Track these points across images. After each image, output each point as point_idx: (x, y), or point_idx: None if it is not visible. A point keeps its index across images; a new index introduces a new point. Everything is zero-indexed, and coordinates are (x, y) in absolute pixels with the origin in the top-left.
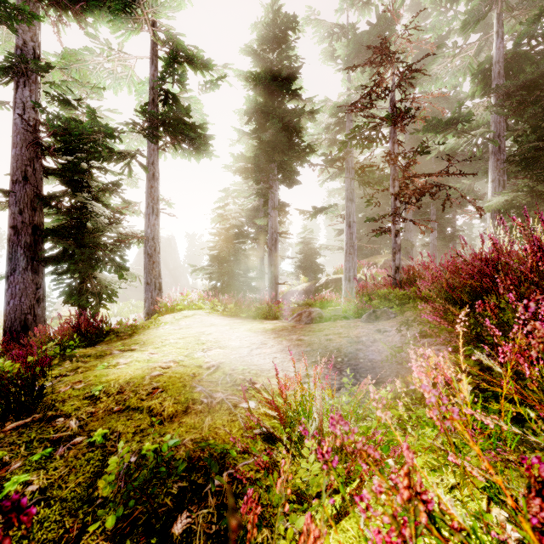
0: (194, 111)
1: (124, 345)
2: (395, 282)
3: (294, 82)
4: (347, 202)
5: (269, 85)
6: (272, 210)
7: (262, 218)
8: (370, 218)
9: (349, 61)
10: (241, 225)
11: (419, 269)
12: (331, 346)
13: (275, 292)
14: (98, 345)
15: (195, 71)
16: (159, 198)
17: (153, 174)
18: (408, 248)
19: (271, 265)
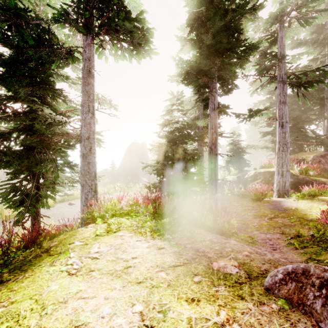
0: (134, 11)
1: None
2: None
3: None
4: (279, 105)
5: None
6: (212, 111)
7: (202, 120)
8: None
9: None
10: (184, 128)
11: None
12: None
13: (215, 188)
14: None
15: None
16: (95, 96)
17: (88, 71)
18: None
19: (211, 163)
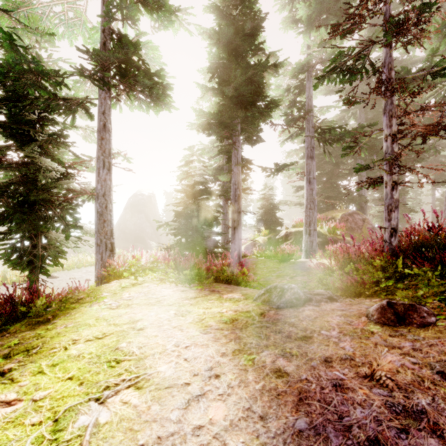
0: (152, 61)
1: (11, 351)
2: (391, 248)
3: (257, 40)
4: (307, 160)
5: (231, 39)
6: (235, 166)
7: (225, 175)
8: (361, 166)
9: (310, 23)
10: (205, 182)
11: (422, 232)
12: (354, 420)
13: (238, 248)
14: (8, 332)
15: (151, 14)
16: (111, 151)
17: (104, 125)
18: (362, 203)
19: (234, 221)
